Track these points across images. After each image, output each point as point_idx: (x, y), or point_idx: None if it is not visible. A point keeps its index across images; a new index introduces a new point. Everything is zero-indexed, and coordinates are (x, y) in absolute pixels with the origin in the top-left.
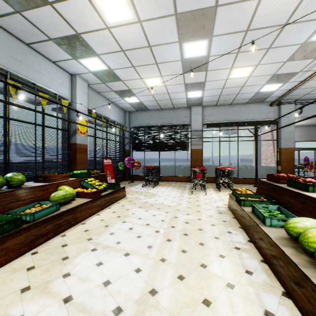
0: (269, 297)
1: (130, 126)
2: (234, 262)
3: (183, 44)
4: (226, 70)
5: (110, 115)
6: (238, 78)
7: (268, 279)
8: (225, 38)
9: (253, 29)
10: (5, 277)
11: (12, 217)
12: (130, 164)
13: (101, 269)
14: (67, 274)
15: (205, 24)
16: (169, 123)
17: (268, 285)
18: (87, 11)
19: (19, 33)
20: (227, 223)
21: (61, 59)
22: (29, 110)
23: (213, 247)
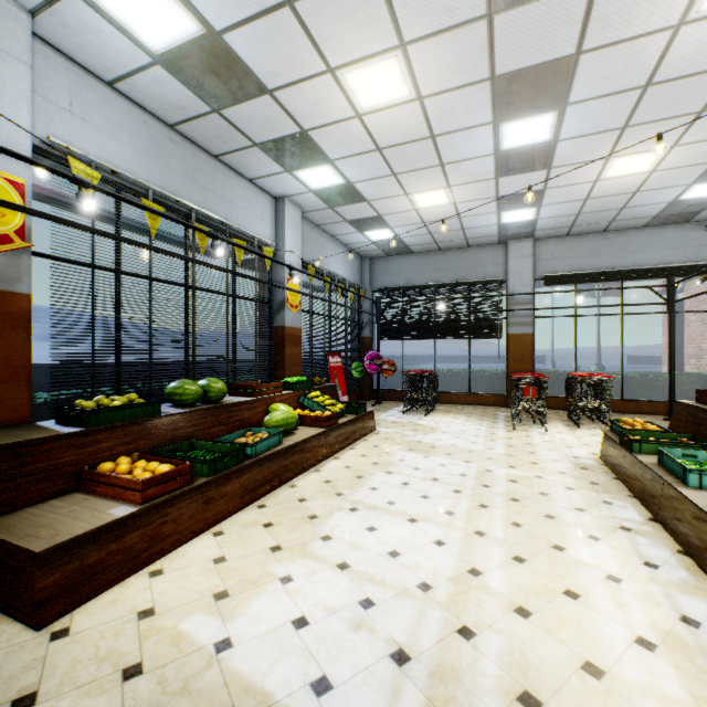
0: (692, 602)
1: (372, 287)
2: (620, 549)
3: (501, 125)
4: (596, 164)
5: (337, 268)
6: (625, 177)
7: (692, 578)
8: (595, 104)
9: (661, 81)
10: (239, 532)
11: (228, 446)
12: (374, 367)
13: (378, 536)
14: (327, 537)
15: (552, 87)
16: (456, 279)
17: (691, 586)
18: (327, 95)
19: (209, 141)
20: (601, 487)
21: (264, 173)
22: (228, 272)
23: (574, 522)
